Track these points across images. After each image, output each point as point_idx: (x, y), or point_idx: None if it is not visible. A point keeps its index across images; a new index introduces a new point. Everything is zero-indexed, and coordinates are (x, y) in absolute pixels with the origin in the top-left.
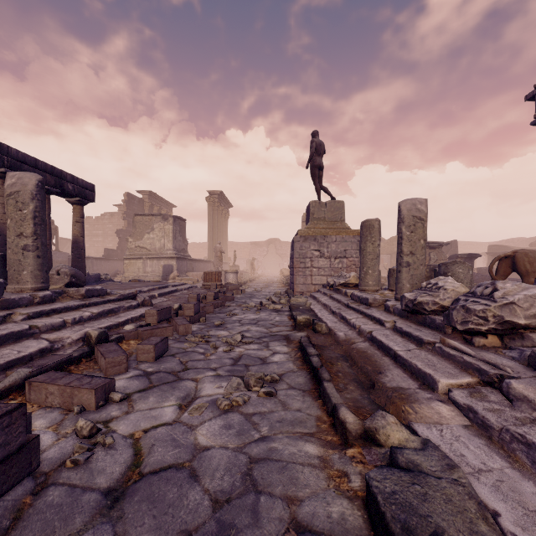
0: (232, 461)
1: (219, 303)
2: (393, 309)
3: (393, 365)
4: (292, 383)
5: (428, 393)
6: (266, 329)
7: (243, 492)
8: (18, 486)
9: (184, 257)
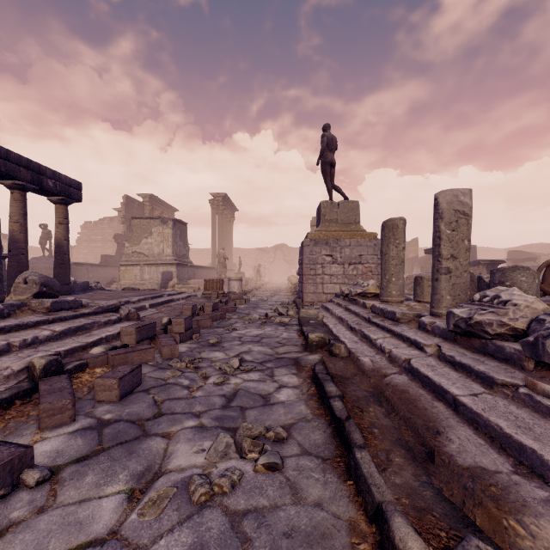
0: None
1: (218, 315)
2: (431, 328)
3: (454, 419)
4: (306, 442)
5: (537, 486)
6: (271, 349)
7: None
8: None
9: (185, 263)
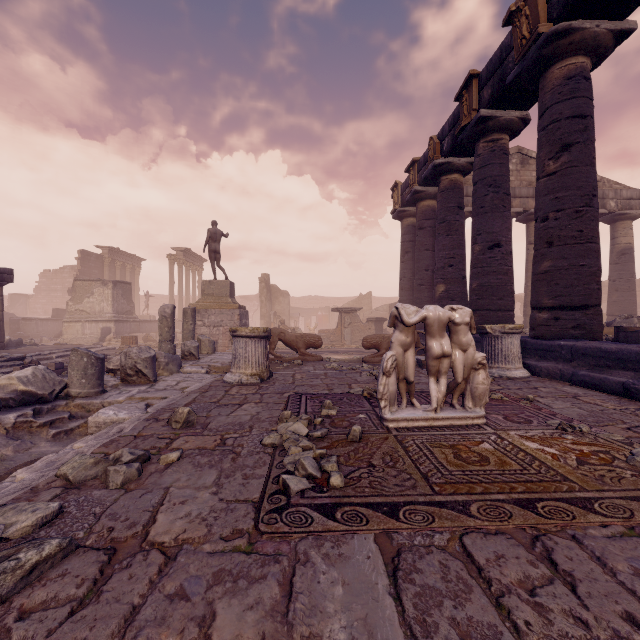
0: None
1: None
2: None
3: None
4: None
5: None
6: None
7: None
8: None
9: (126, 319)
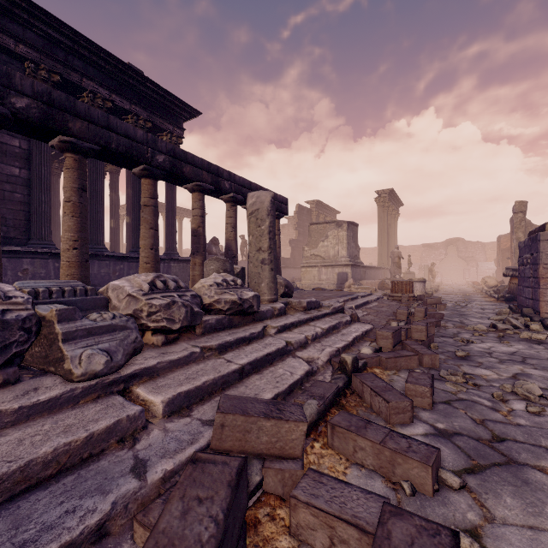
0: None
1: (433, 322)
2: None
3: None
4: None
5: None
6: None
7: None
8: None
9: (358, 264)
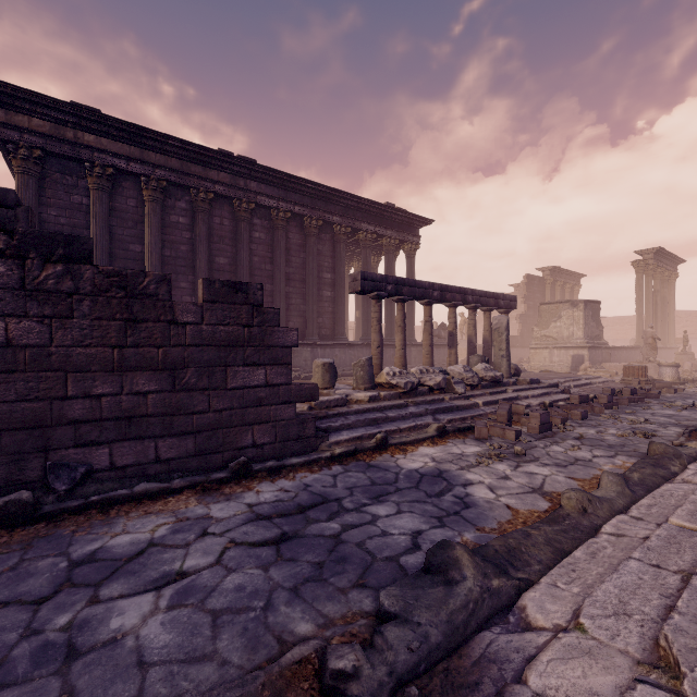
0: (617, 442)
1: (635, 398)
2: None
3: None
4: (665, 438)
5: None
6: (676, 421)
7: (619, 446)
8: (549, 432)
9: (598, 346)
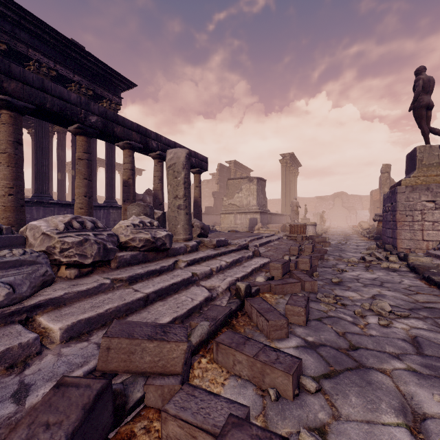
0: None
1: (318, 256)
2: None
3: None
4: None
5: None
6: (406, 296)
7: None
8: None
9: (265, 211)
